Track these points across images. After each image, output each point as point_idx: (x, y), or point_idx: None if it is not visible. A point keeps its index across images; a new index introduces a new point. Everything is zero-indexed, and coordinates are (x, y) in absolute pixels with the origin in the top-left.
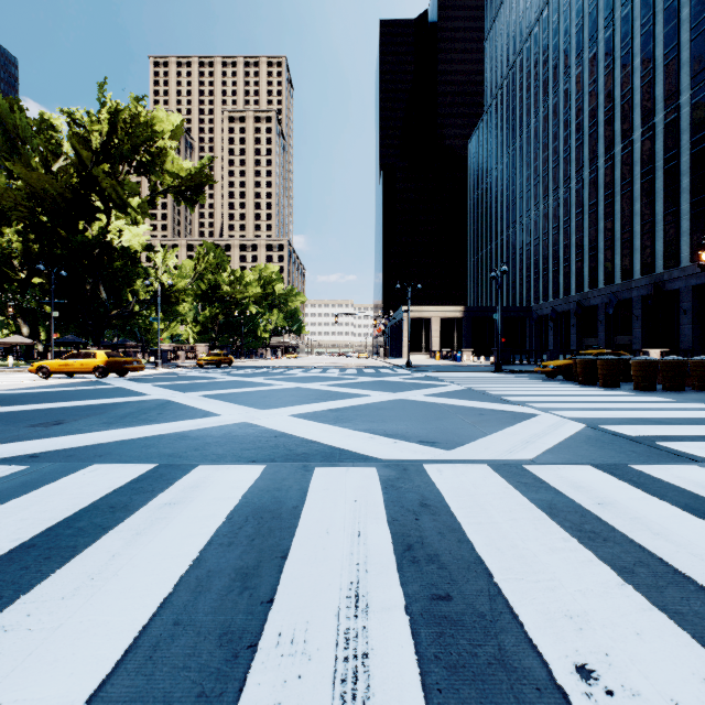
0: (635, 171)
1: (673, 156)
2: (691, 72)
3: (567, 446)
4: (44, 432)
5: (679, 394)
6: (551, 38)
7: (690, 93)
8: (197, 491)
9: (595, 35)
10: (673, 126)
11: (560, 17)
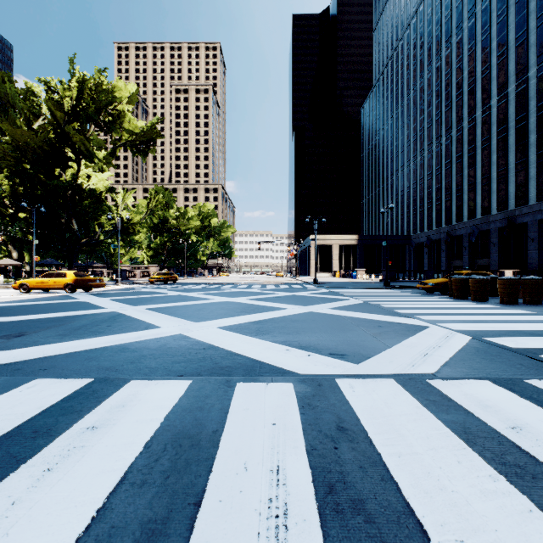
0: (492, 130)
1: (523, 118)
2: (537, 51)
3: (461, 359)
4: (4, 344)
5: (538, 308)
6: (426, 26)
7: (536, 68)
8: (122, 412)
9: (461, 24)
10: (523, 94)
11: (433, 10)
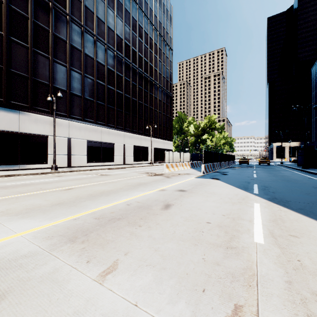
0: None
1: None
2: None
3: None
4: None
5: None
6: None
7: None
8: None
9: None
10: None
11: None
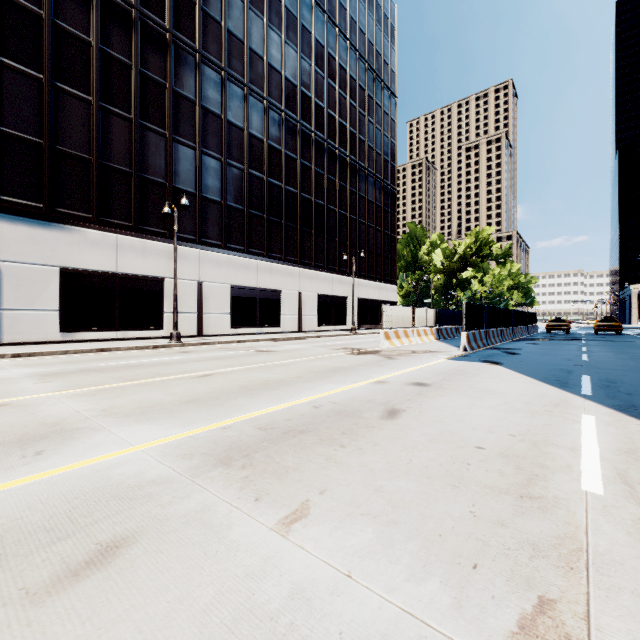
0: None
1: None
2: None
3: None
4: None
5: None
6: None
7: None
8: None
9: None
10: None
11: None
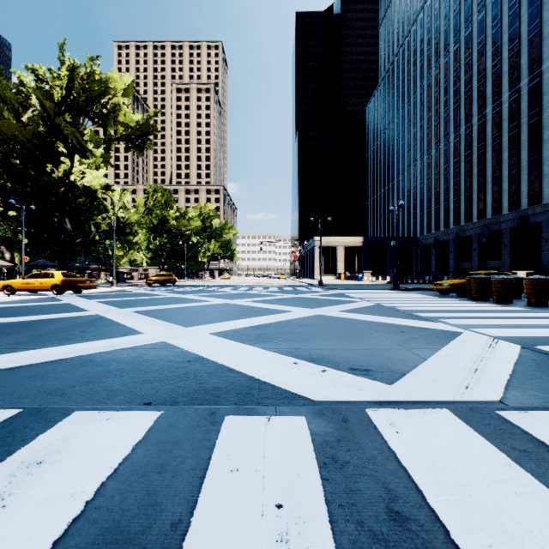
0: (503, 126)
1: (536, 114)
2: None
3: (525, 376)
4: None
5: None
6: (433, 21)
7: None
8: (32, 477)
9: (470, 18)
10: (536, 88)
11: (440, 4)
